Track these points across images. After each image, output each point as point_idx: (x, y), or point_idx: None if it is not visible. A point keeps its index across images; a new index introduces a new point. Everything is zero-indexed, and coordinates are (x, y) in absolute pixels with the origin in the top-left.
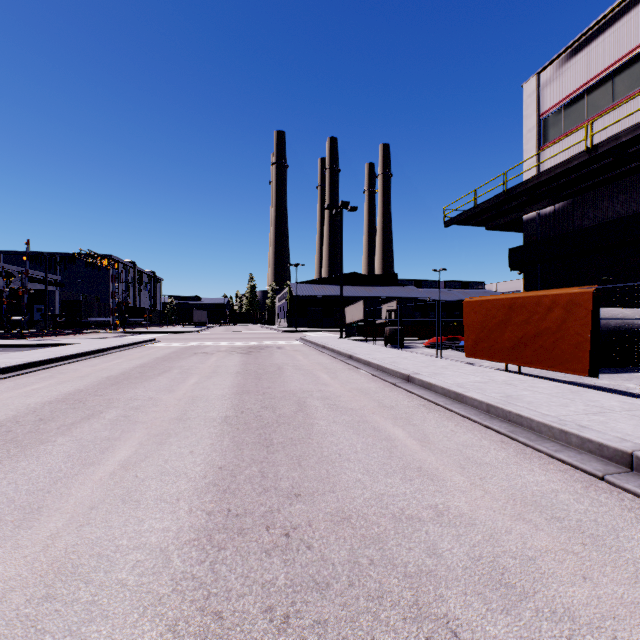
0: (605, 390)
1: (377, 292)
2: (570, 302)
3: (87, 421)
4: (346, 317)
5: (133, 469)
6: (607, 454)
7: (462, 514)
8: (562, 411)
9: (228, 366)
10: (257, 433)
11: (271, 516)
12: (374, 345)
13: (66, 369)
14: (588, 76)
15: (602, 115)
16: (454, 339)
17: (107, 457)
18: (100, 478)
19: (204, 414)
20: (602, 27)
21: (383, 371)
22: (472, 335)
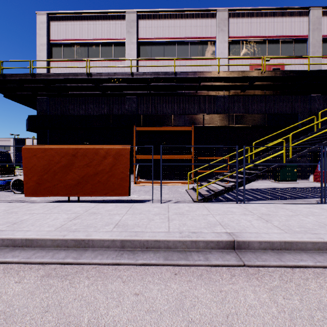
0: (126, 201)
1: None
2: (118, 153)
3: None
4: None
5: None
6: (222, 246)
7: None
8: (161, 224)
9: None
10: None
11: None
12: None
13: None
14: (77, 37)
15: (95, 59)
16: None
17: None
18: None
19: None
20: (84, 17)
21: None
22: (35, 177)
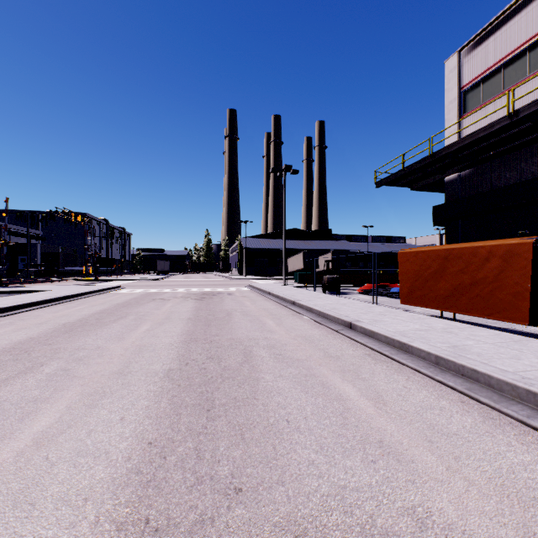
0: None
1: (315, 245)
2: (508, 253)
3: (22, 376)
4: (288, 266)
5: (47, 446)
6: None
7: (451, 525)
8: (518, 365)
9: (181, 312)
10: (199, 391)
11: (201, 532)
12: (314, 292)
13: (28, 315)
14: (505, 52)
15: (523, 82)
16: (384, 286)
17: (23, 427)
18: (1, 462)
19: (147, 367)
20: (518, 7)
21: (325, 317)
22: (407, 284)
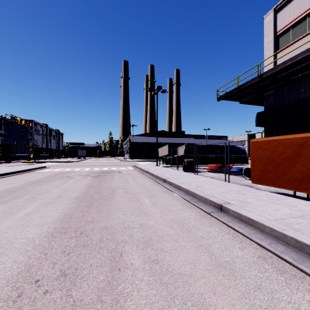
0: None
1: (175, 140)
2: None
3: None
4: (159, 153)
5: None
6: None
7: None
8: None
9: (74, 190)
10: None
11: None
12: (177, 170)
13: None
14: (309, 5)
15: None
16: (223, 166)
17: None
18: None
19: None
20: None
21: (192, 195)
22: (259, 167)
